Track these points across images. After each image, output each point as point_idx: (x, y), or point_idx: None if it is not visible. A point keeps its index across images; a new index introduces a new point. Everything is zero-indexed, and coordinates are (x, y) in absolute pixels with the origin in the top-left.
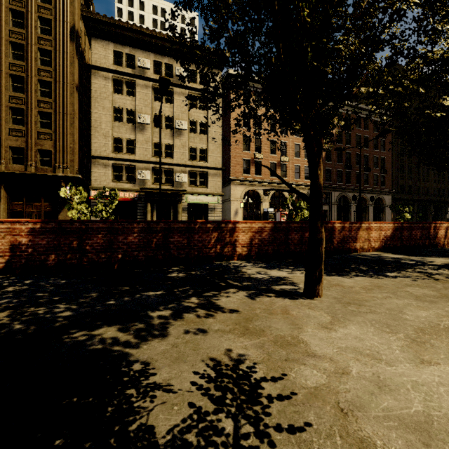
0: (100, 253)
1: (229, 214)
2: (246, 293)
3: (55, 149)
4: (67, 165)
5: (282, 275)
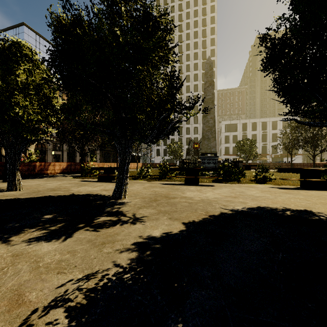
0: None
1: None
2: None
3: None
4: None
5: None
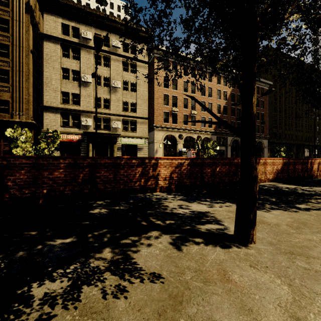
0: (23, 189)
1: (153, 152)
2: (170, 238)
3: (13, 100)
4: (23, 113)
5: (203, 209)
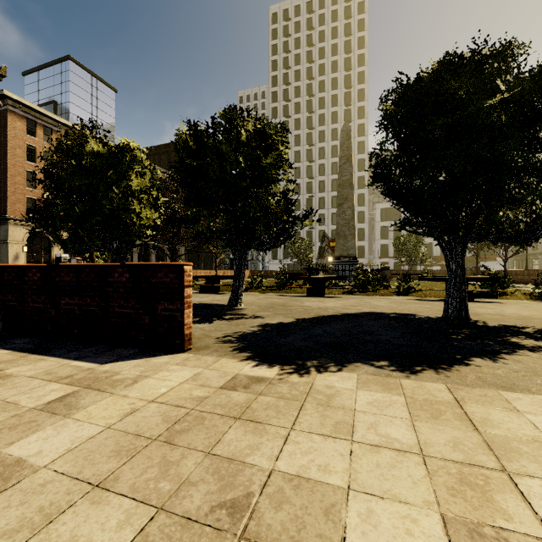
0: None
1: (4, 258)
2: None
3: None
4: None
5: None
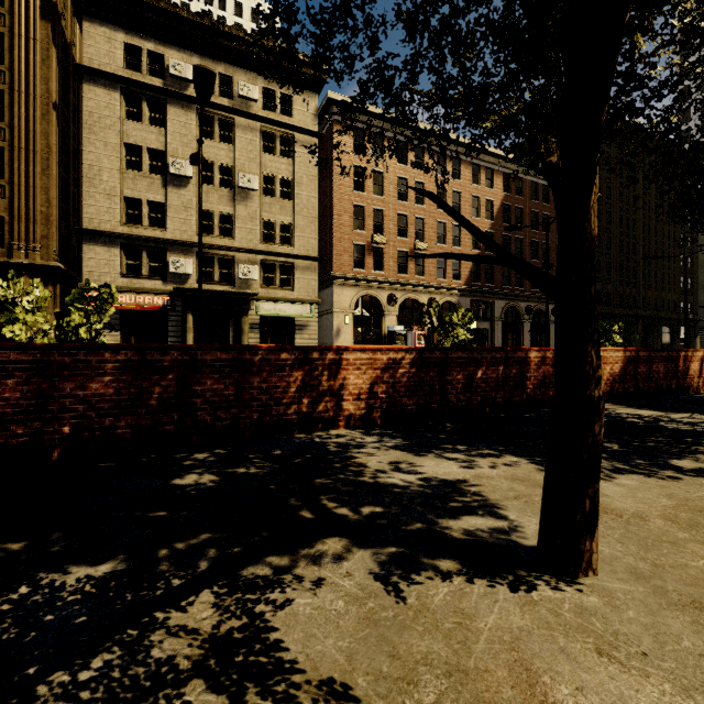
0: (12, 424)
1: (330, 335)
2: (374, 560)
3: (12, 215)
4: (35, 245)
5: (451, 473)
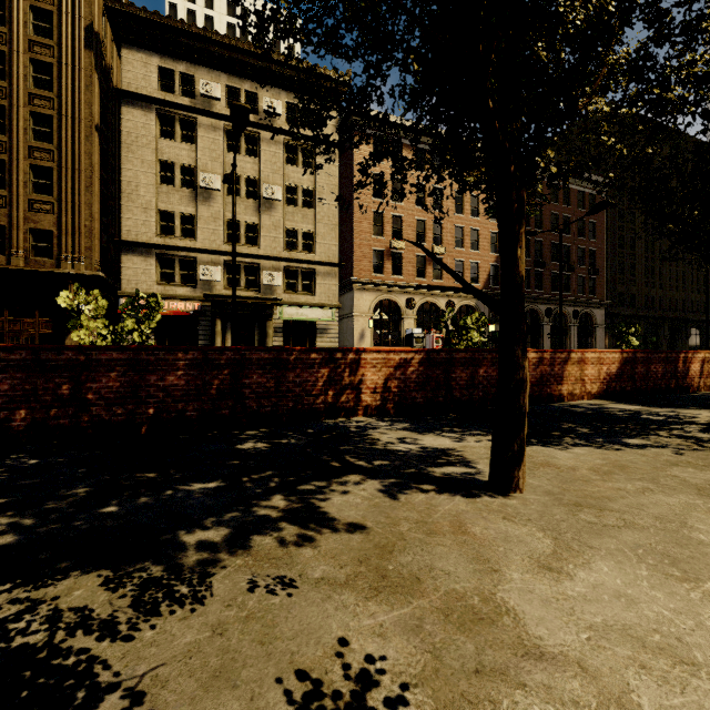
0: (114, 406)
1: (350, 338)
2: (380, 484)
3: (60, 229)
4: (80, 256)
5: (444, 444)
